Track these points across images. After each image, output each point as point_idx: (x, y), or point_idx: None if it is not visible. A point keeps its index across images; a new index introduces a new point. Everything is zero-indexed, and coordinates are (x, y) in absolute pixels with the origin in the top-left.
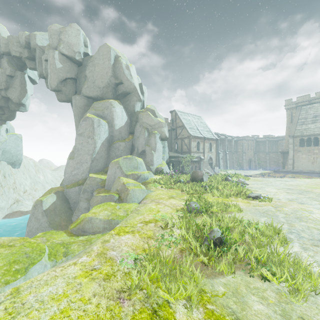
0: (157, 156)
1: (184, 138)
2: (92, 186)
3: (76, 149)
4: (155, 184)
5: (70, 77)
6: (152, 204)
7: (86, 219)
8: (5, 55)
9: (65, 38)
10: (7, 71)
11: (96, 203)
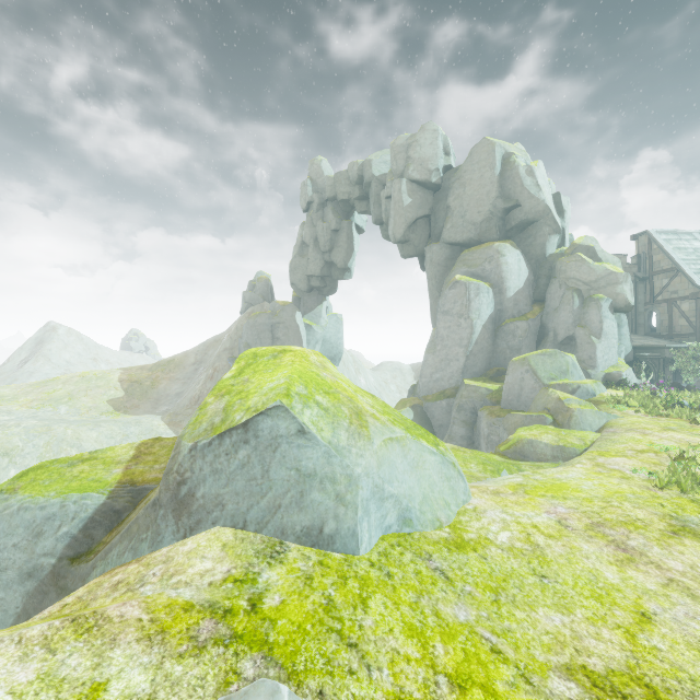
0: (604, 349)
1: (678, 300)
2: (473, 400)
3: (439, 338)
4: (618, 406)
5: (422, 216)
6: (633, 434)
7: (525, 441)
8: (329, 202)
9: (416, 153)
10: (332, 224)
11: (514, 426)
